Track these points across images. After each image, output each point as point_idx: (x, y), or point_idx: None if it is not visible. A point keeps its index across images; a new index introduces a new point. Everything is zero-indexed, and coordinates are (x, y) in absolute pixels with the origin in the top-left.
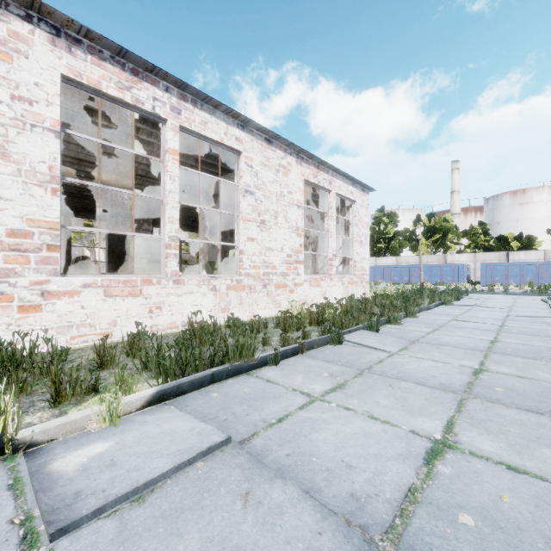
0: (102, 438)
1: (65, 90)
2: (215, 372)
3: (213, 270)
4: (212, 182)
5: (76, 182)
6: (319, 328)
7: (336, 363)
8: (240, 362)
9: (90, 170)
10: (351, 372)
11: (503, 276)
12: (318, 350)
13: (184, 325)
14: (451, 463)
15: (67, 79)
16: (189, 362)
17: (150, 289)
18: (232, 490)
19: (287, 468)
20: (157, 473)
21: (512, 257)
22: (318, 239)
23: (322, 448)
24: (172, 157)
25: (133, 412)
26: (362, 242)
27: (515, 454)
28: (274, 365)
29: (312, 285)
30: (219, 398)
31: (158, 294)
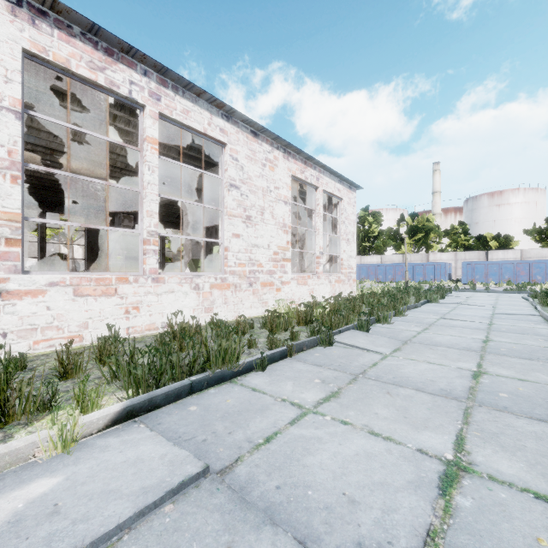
0: (49, 472)
1: (31, 70)
2: (194, 381)
3: (196, 268)
4: (195, 177)
5: (41, 169)
6: (308, 328)
7: (327, 367)
8: (223, 368)
9: (65, 162)
10: (345, 377)
11: (483, 275)
12: (308, 353)
13: (164, 326)
14: (470, 492)
15: (30, 55)
16: (165, 371)
17: (126, 288)
18: (208, 546)
19: (278, 507)
20: (110, 524)
21: (491, 256)
22: (305, 237)
23: (318, 477)
24: (151, 146)
25: (95, 434)
26: (349, 240)
27: (539, 477)
28: (260, 371)
29: (299, 283)
30: (197, 412)
31: (136, 293)
